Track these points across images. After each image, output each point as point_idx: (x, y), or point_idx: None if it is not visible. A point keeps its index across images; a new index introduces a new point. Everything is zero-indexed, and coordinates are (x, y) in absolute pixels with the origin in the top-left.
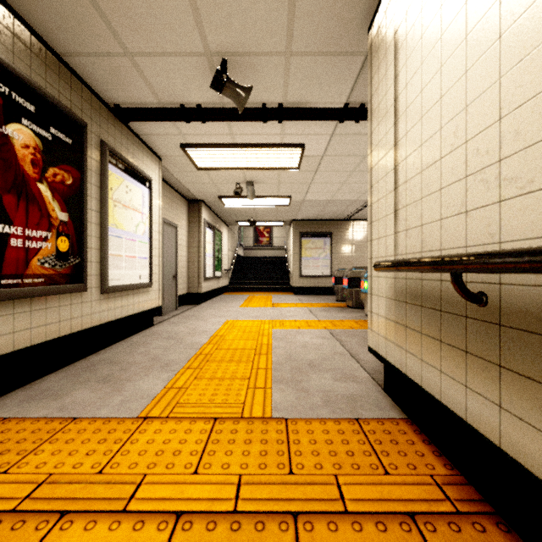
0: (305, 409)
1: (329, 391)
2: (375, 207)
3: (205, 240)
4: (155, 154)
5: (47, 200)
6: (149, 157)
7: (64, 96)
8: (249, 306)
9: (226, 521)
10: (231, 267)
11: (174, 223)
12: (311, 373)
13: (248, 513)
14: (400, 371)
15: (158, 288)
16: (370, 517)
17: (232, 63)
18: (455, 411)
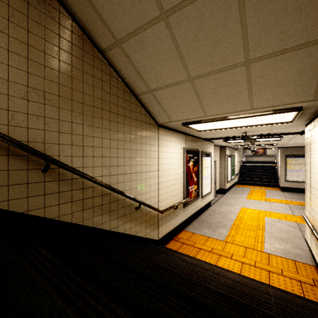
0: (275, 253)
1: (286, 250)
2: (306, 192)
3: (227, 164)
4: (212, 142)
5: (193, 177)
6: (210, 145)
7: (195, 146)
8: (251, 199)
9: (253, 266)
10: (239, 171)
11: (214, 160)
12: (281, 242)
13: (258, 267)
14: (311, 250)
15: (212, 192)
16: (288, 277)
17: (248, 132)
18: (317, 263)
